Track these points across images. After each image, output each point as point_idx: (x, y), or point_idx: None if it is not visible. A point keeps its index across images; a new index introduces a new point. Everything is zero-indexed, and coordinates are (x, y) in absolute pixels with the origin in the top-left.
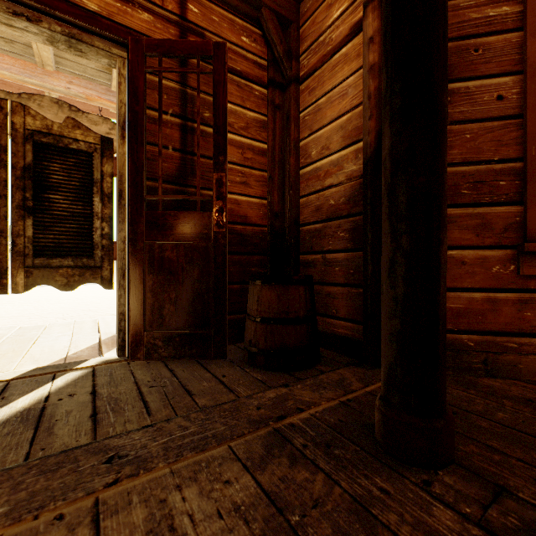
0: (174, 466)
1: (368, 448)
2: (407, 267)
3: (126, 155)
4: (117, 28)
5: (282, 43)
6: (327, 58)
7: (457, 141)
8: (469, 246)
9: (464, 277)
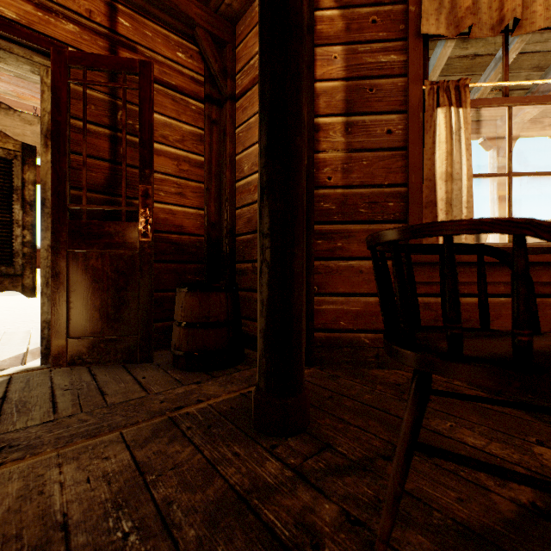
0: (62, 451)
1: (243, 426)
2: (269, 276)
3: (50, 163)
4: (38, 38)
5: (217, 62)
6: (256, 81)
7: (356, 166)
8: (365, 257)
9: (362, 284)
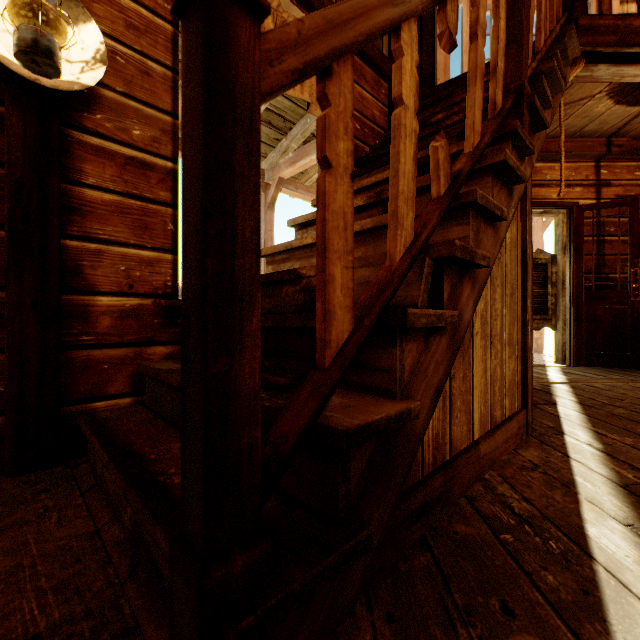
0: None
1: None
2: None
3: (566, 262)
4: (566, 203)
5: None
6: None
7: None
8: None
9: None
